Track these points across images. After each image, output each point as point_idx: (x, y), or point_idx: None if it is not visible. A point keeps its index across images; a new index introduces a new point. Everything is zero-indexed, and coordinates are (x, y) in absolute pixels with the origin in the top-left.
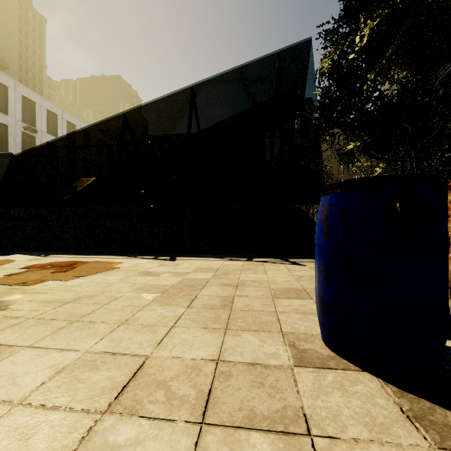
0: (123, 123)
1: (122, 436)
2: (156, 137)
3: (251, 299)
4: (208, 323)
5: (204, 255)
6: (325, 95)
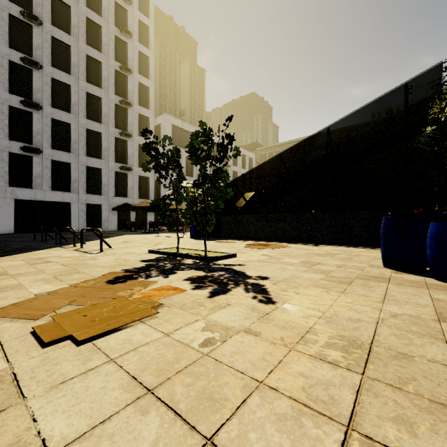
0: (280, 160)
1: (322, 266)
2: (288, 143)
3: (361, 259)
4: (340, 260)
5: (337, 245)
6: (431, 136)
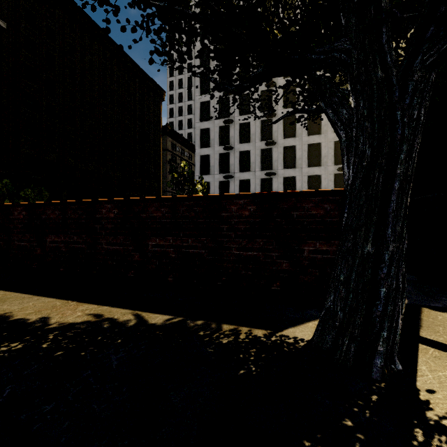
0: None
1: None
2: None
3: None
4: None
5: None
6: None
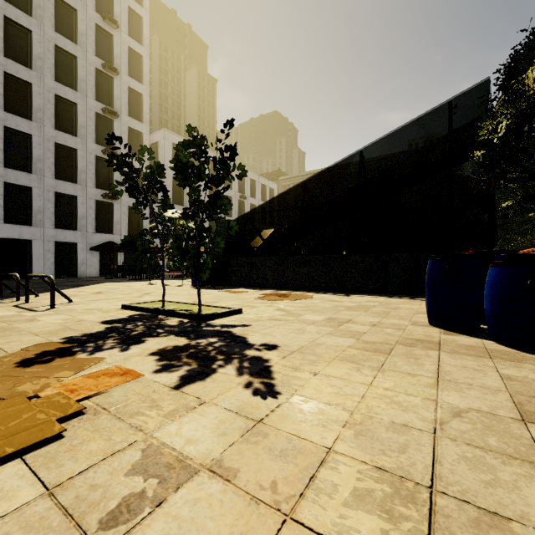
0: (304, 190)
1: (352, 325)
2: (315, 173)
3: (400, 313)
4: (375, 316)
5: (371, 294)
6: (481, 162)
